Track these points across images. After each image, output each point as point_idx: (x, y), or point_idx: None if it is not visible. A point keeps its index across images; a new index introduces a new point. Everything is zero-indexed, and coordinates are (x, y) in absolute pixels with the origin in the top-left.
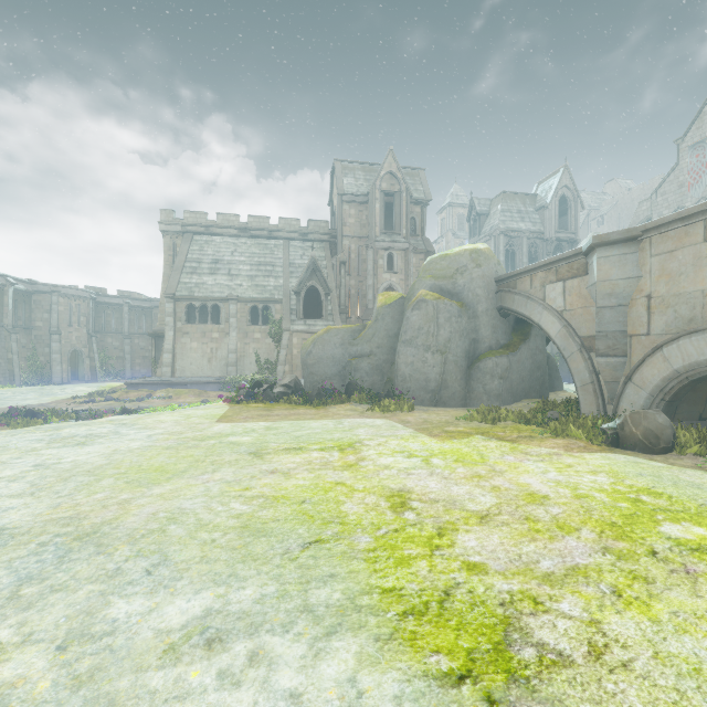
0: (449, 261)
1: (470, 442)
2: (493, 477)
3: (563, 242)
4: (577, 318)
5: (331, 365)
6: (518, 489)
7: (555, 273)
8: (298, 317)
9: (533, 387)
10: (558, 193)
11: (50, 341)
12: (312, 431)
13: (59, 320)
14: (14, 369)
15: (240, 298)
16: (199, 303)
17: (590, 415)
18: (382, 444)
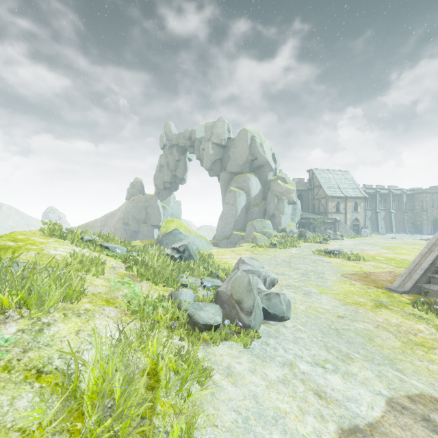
0: None
1: None
2: None
3: None
4: None
5: None
6: None
7: None
8: None
9: None
10: None
11: (421, 215)
12: None
13: (426, 205)
14: (405, 227)
15: None
16: None
17: None
18: None
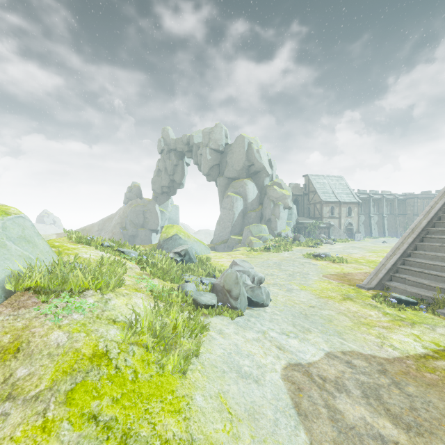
0: None
1: None
2: None
3: None
4: None
5: None
6: None
7: None
8: None
9: None
10: None
11: (413, 219)
12: None
13: (417, 210)
14: (397, 231)
15: None
16: None
17: None
18: None
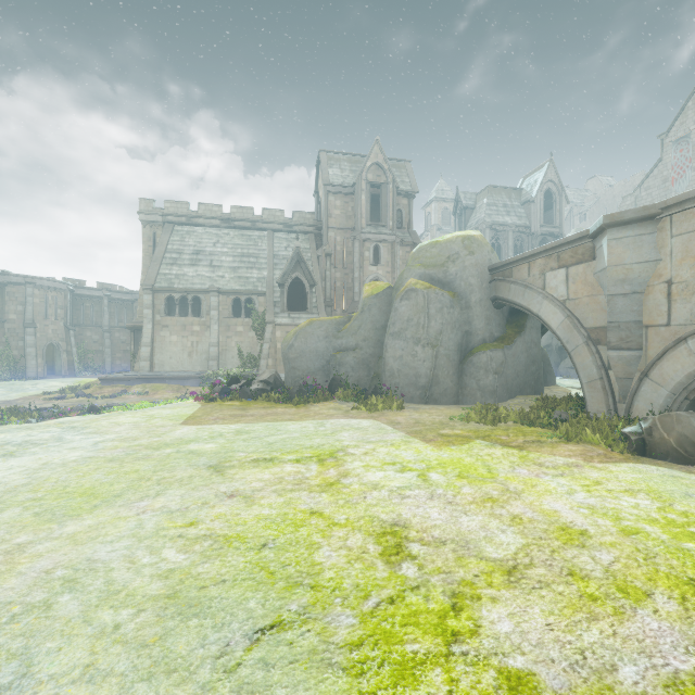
0: (439, 248)
1: (471, 449)
2: (509, 501)
3: (548, 236)
4: (582, 308)
5: (315, 359)
6: (546, 521)
7: (556, 259)
8: (282, 310)
9: (527, 382)
10: (543, 188)
11: (24, 335)
12: (288, 435)
13: (34, 313)
14: None
15: (222, 290)
16: (179, 295)
17: (602, 416)
18: (370, 453)
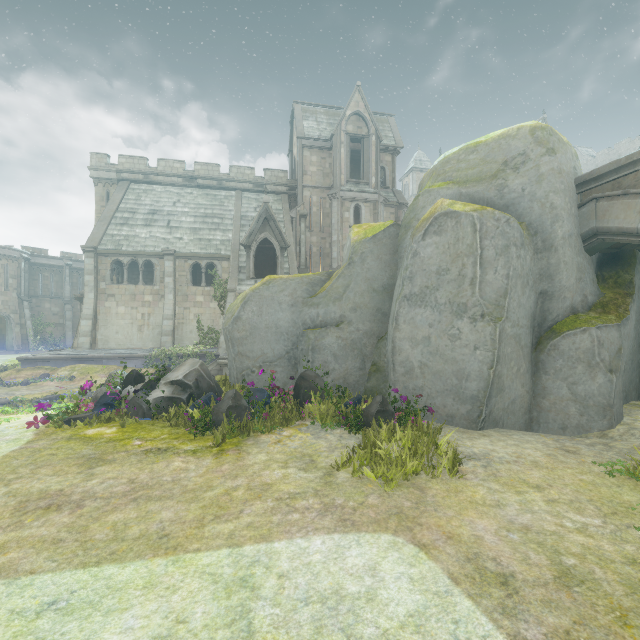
0: (484, 151)
1: None
2: None
3: None
4: None
5: (274, 339)
6: None
7: None
8: (248, 276)
9: (632, 380)
10: None
11: None
12: None
13: None
14: None
15: (178, 254)
16: (127, 259)
17: None
18: None
